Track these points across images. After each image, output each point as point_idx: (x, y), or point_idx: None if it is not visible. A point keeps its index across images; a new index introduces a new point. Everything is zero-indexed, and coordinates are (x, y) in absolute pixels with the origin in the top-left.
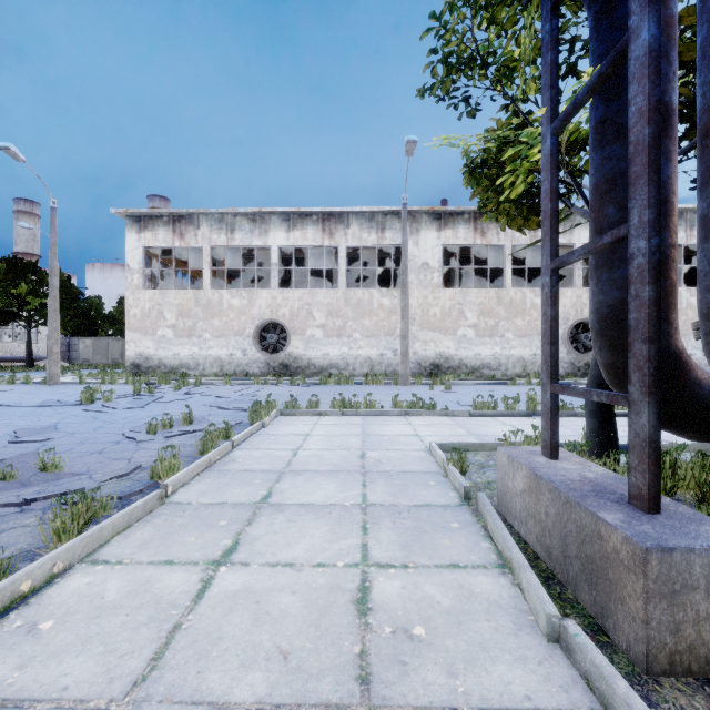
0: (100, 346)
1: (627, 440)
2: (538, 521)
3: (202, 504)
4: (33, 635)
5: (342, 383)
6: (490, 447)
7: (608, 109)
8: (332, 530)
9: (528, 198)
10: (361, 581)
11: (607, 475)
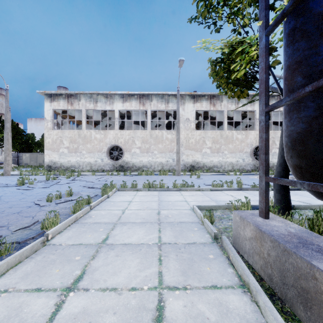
0: (33, 157)
1: None
2: (262, 258)
3: (67, 245)
4: None
5: (148, 174)
6: (223, 207)
7: (297, 22)
8: (141, 262)
9: (245, 78)
10: (158, 302)
11: (301, 230)
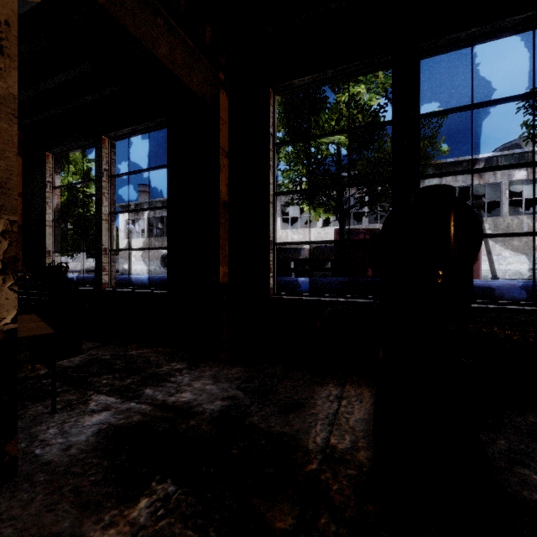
0: None
1: None
2: None
3: None
4: None
5: None
6: None
7: None
8: None
9: None
10: None
11: None
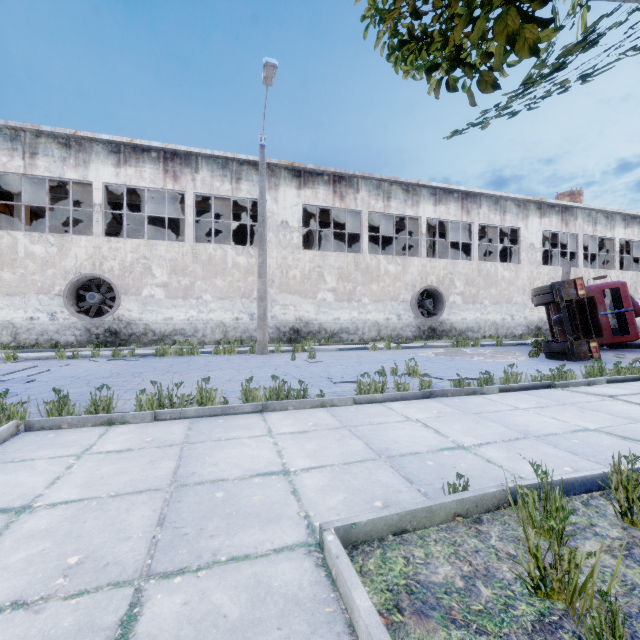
0: None
1: (591, 443)
2: None
3: None
4: None
5: (185, 353)
6: (445, 513)
7: None
8: None
9: None
10: None
11: None
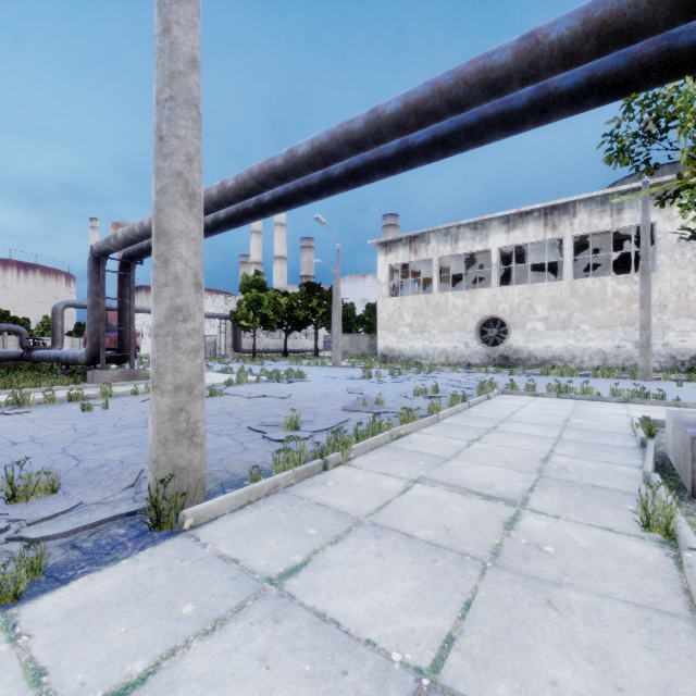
0: (354, 341)
1: None
2: (674, 448)
3: (458, 425)
4: (412, 443)
5: (565, 375)
6: None
7: None
8: (533, 442)
9: None
10: (546, 456)
11: None
